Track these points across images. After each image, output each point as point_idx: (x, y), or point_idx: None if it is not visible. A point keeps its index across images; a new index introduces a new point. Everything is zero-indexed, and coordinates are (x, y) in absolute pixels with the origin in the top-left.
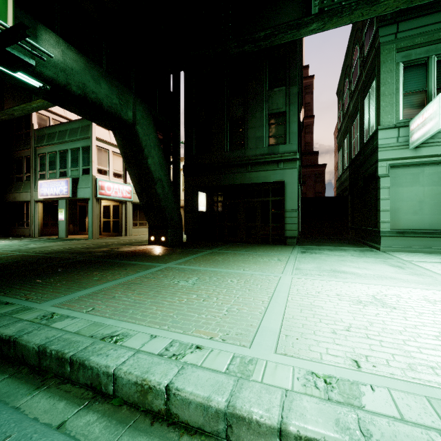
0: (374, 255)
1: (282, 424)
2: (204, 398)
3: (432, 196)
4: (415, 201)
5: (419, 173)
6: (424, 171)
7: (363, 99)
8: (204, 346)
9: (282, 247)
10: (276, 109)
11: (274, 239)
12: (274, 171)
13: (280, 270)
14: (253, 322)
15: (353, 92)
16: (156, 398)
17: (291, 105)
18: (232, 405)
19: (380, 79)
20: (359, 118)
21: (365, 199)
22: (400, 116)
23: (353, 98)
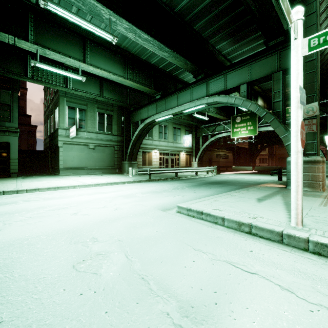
0: (56, 177)
1: (27, 189)
2: (12, 190)
3: (77, 155)
4: (72, 157)
5: (73, 147)
6: (75, 146)
7: (55, 109)
8: (5, 189)
9: (9, 178)
10: (4, 102)
11: (1, 175)
12: (2, 136)
13: (15, 182)
14: (14, 187)
15: (51, 101)
16: (0, 193)
17: (14, 102)
18: (18, 189)
19: (59, 109)
20: (53, 116)
21: (56, 154)
22: (67, 125)
23: (51, 104)
